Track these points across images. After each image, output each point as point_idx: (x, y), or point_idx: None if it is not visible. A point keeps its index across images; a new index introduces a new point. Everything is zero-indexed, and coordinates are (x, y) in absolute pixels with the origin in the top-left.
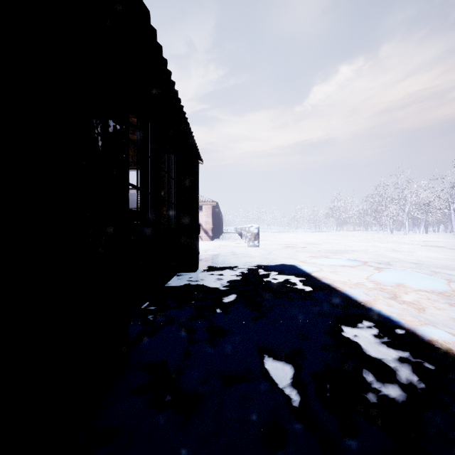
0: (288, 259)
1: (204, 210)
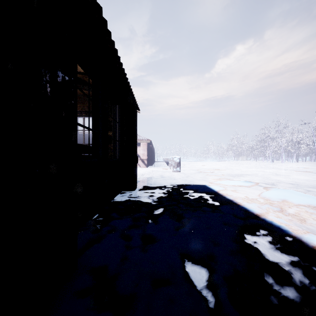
0: (201, 180)
1: (141, 146)
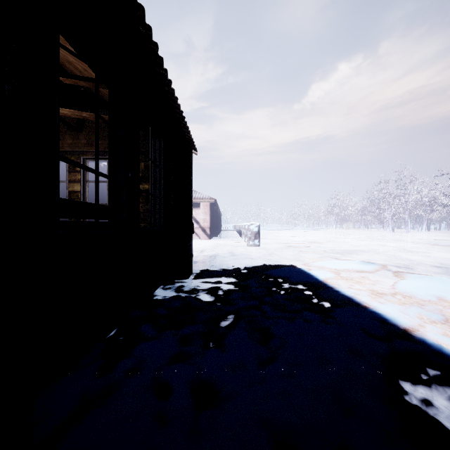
0: (293, 261)
1: (202, 208)
